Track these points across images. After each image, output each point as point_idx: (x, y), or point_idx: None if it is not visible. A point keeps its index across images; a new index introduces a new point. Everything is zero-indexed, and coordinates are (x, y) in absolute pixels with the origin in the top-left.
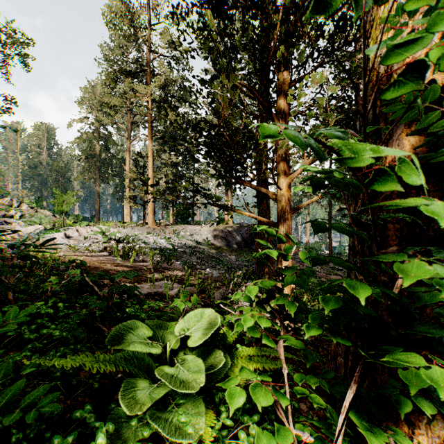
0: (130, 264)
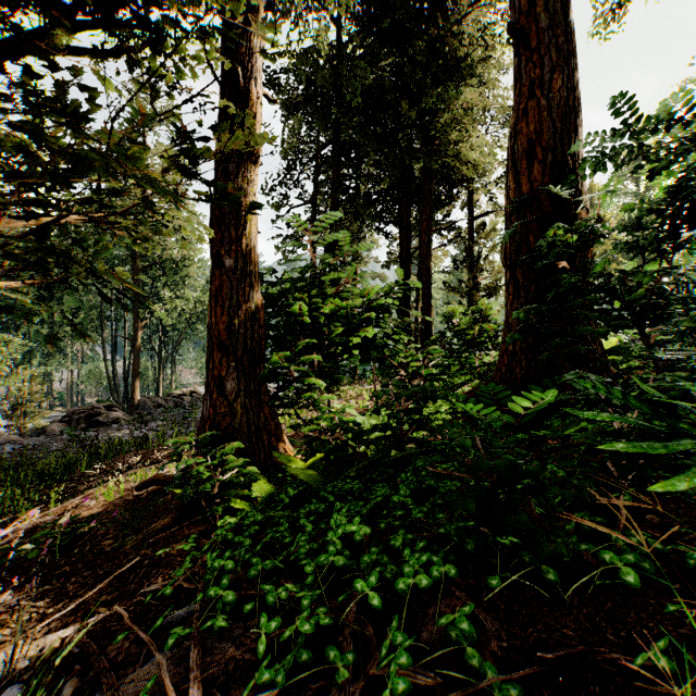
0: None
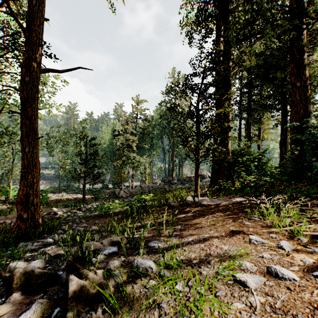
0: (173, 227)
